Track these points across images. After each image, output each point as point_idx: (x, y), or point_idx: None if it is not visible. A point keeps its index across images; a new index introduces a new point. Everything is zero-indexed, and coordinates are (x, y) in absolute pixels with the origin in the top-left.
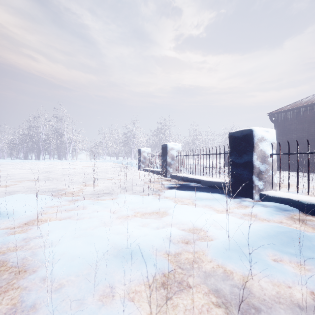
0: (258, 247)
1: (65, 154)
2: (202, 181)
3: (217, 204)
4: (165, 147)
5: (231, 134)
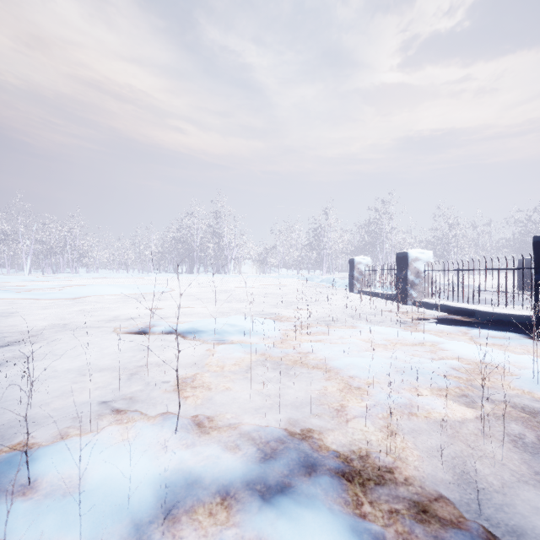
0: None
1: (224, 266)
2: (477, 313)
3: (513, 344)
4: (403, 257)
5: (537, 239)
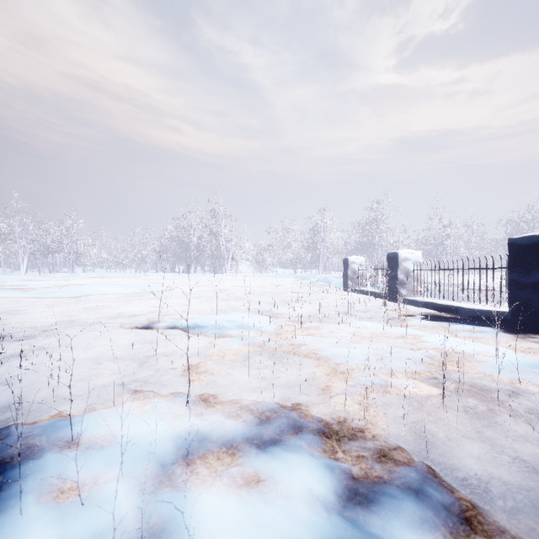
0: (534, 369)
1: (221, 266)
2: (460, 310)
3: (487, 336)
4: (393, 257)
5: (511, 241)
